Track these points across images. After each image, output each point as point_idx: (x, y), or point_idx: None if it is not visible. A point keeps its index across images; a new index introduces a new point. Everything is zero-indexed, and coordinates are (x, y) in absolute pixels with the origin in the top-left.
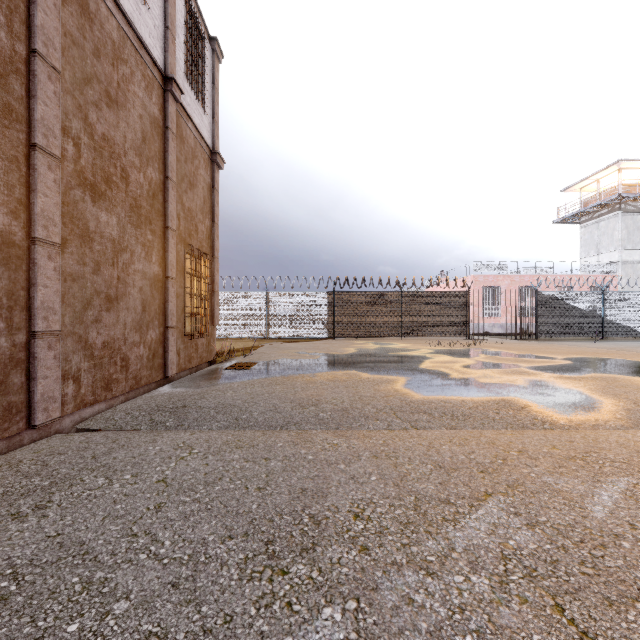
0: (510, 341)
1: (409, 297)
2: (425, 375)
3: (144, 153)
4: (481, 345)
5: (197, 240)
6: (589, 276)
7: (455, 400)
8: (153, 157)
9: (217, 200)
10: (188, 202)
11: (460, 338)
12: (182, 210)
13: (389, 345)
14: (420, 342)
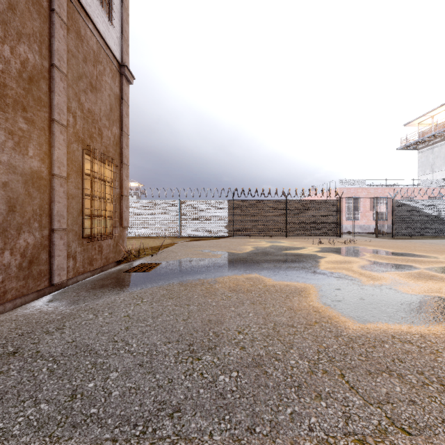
0: (375, 239)
1: (292, 204)
2: (333, 281)
3: (12, 24)
4: (355, 243)
5: (101, 144)
6: (435, 187)
7: (411, 335)
8: (30, 35)
9: (126, 111)
10: (88, 103)
11: (332, 236)
12: (79, 109)
13: (279, 243)
14: (303, 240)
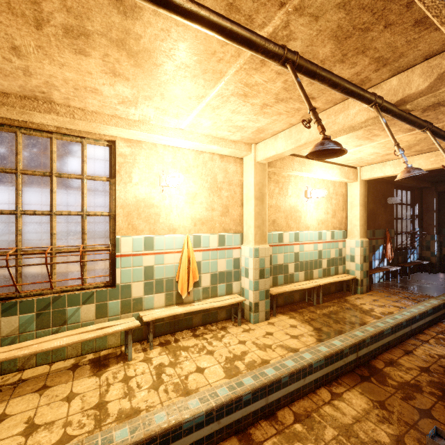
0: None
1: None
2: None
3: None
4: None
5: None
6: None
7: None
8: None
9: None
10: None
11: None
12: None
13: None
14: None
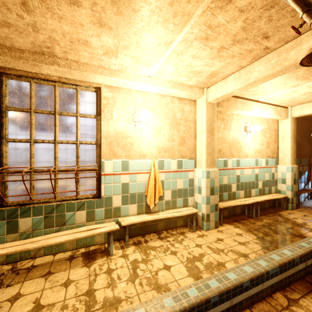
0: None
1: None
2: None
3: None
4: None
5: None
6: None
7: None
8: None
9: None
10: None
11: None
12: None
13: None
14: None
